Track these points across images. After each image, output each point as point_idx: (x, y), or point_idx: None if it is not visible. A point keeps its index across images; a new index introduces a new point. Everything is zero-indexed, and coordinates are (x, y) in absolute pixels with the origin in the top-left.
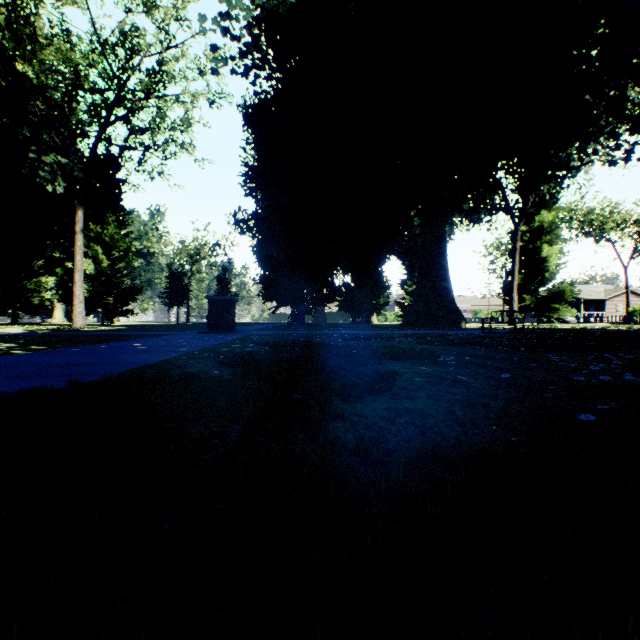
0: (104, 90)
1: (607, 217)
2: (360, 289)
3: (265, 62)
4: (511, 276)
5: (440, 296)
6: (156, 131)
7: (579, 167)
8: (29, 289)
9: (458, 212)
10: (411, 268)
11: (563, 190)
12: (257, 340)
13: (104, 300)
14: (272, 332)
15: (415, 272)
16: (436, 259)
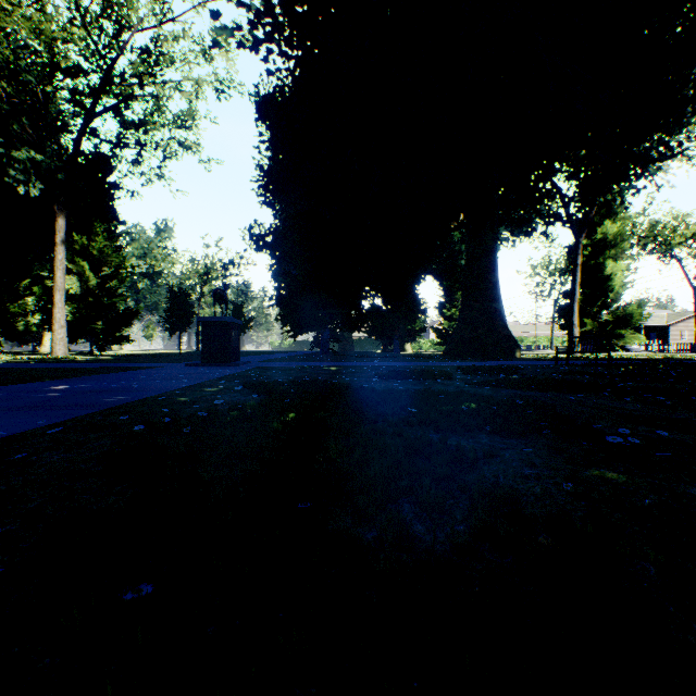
0: (86, 71)
1: (674, 231)
2: (393, 312)
3: (278, 28)
4: (571, 297)
5: (490, 320)
6: (153, 125)
7: (668, 158)
8: (12, 313)
9: (508, 222)
10: (450, 289)
11: (639, 192)
12: (255, 378)
13: (92, 325)
14: (285, 364)
15: (454, 294)
16: (485, 275)
